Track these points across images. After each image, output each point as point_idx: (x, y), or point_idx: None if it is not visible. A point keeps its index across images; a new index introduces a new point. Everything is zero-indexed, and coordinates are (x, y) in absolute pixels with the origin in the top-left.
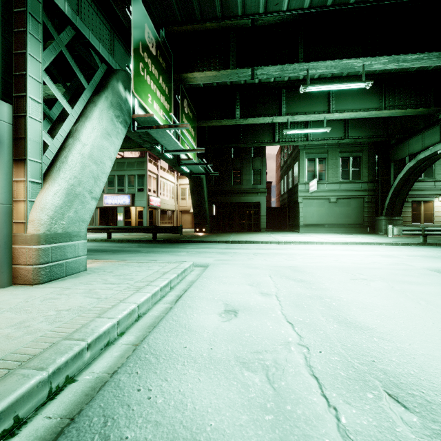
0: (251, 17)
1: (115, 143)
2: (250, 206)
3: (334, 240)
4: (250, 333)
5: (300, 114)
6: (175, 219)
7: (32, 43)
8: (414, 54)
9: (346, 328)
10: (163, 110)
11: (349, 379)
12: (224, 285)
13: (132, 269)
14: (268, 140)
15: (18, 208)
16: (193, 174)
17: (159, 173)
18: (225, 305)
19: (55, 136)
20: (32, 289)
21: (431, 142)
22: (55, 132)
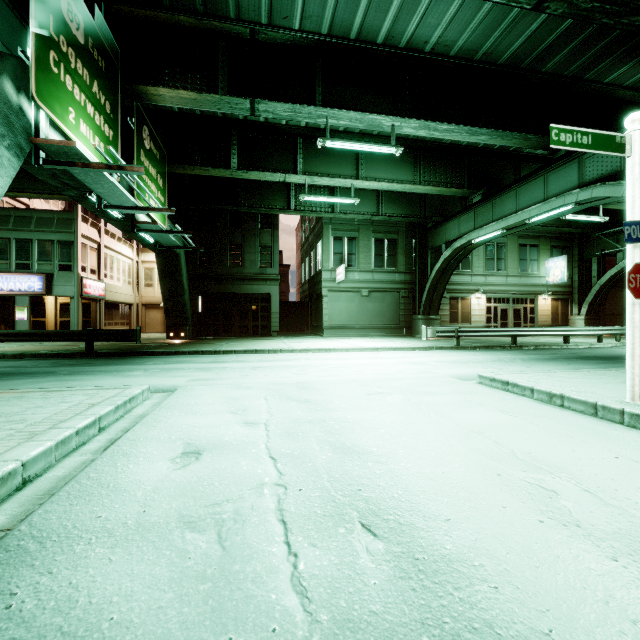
0: (250, 26)
1: None
2: (256, 299)
3: (363, 346)
4: (212, 479)
5: (322, 176)
6: (134, 318)
7: None
8: (445, 123)
9: (342, 455)
10: (101, 138)
11: (324, 516)
12: (193, 416)
13: (28, 404)
14: (281, 206)
15: None
16: (161, 247)
17: (103, 242)
18: (186, 445)
19: None
20: None
21: (466, 229)
22: None
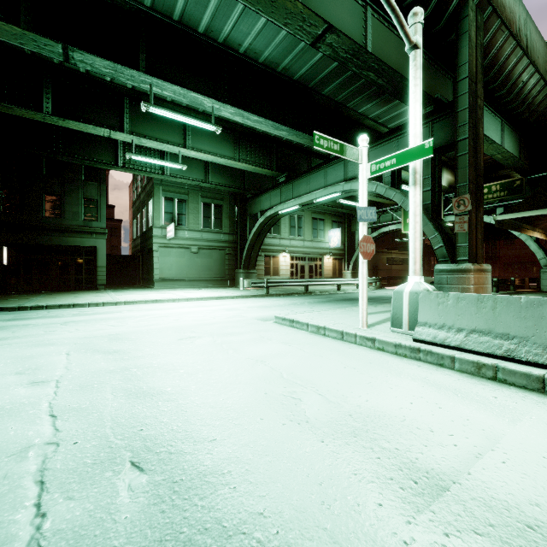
0: None
1: None
2: (79, 252)
3: (189, 296)
4: None
5: (150, 139)
6: None
7: None
8: (255, 115)
9: (134, 400)
10: None
11: (93, 465)
12: None
13: None
14: (108, 161)
15: None
16: None
17: None
18: None
19: None
20: None
21: (275, 202)
22: None
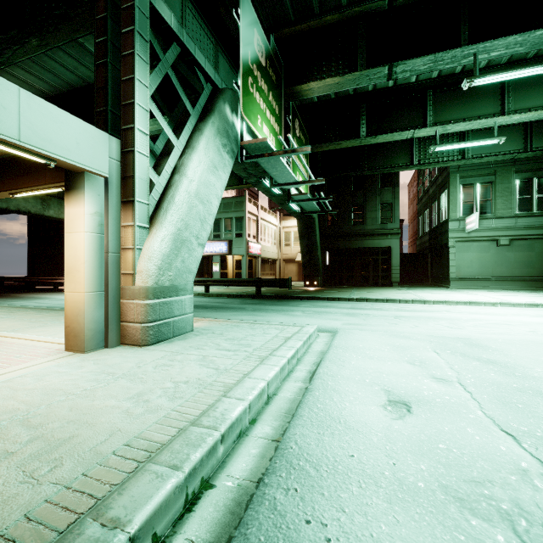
0: None
1: (222, 178)
2: (376, 252)
3: (513, 301)
4: (446, 443)
5: (456, 122)
6: (277, 270)
7: (139, 65)
8: None
9: None
10: (273, 134)
11: None
12: (372, 361)
13: (245, 332)
14: (403, 164)
15: (126, 257)
16: (305, 213)
17: (259, 215)
18: (386, 392)
19: (161, 173)
20: (141, 352)
21: None
22: (160, 169)
